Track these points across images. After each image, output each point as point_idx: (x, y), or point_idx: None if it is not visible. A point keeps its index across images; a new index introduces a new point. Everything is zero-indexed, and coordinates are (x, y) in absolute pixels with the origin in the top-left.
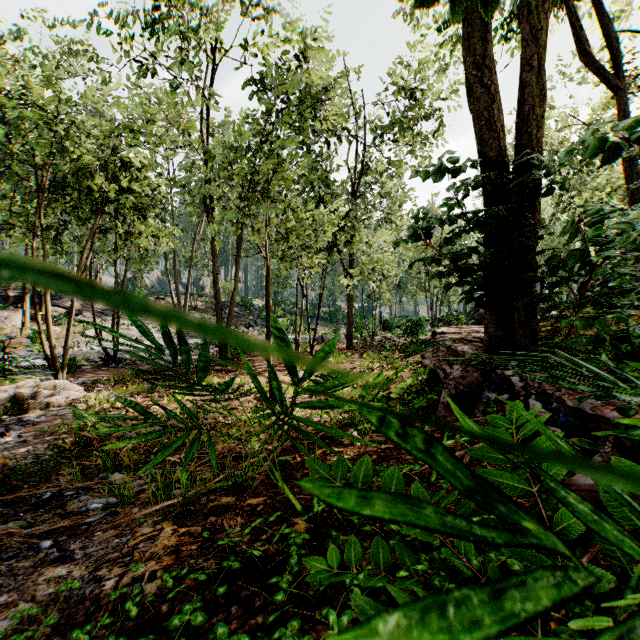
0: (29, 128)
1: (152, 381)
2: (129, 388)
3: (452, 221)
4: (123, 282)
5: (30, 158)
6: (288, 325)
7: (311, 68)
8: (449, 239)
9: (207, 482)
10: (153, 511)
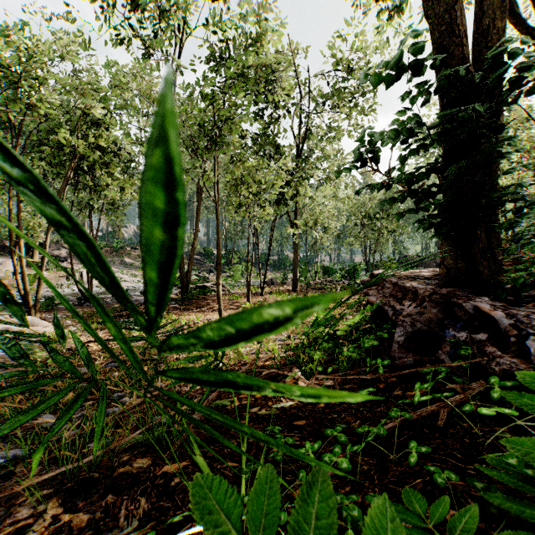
0: (3, 88)
1: (118, 318)
2: (94, 324)
3: (411, 134)
4: (97, 231)
5: (4, 114)
6: (243, 271)
7: (261, 43)
8: (405, 159)
9: (125, 436)
10: (53, 475)
